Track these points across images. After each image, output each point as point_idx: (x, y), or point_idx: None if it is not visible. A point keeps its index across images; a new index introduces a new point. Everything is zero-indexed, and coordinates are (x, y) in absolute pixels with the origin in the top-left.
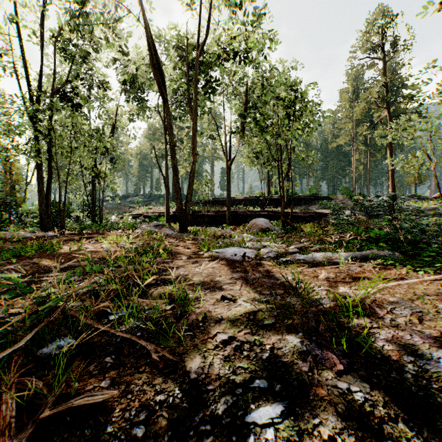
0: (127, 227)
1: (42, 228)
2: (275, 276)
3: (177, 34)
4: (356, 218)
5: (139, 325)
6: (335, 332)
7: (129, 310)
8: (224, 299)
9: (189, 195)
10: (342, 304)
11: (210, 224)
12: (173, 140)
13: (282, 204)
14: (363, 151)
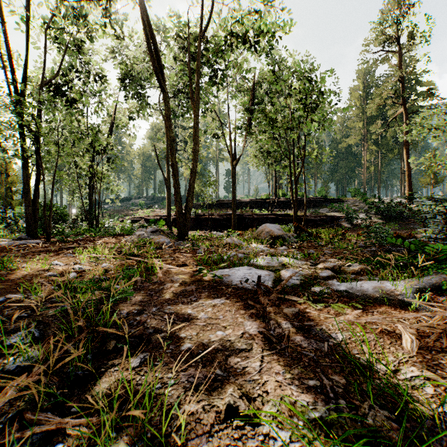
0: (124, 232)
1: (29, 234)
2: (315, 330)
3: (178, 21)
4: (371, 222)
5: None
6: None
7: None
8: (233, 415)
9: (190, 197)
10: None
11: (214, 228)
12: (171, 135)
13: (294, 208)
14: (374, 151)
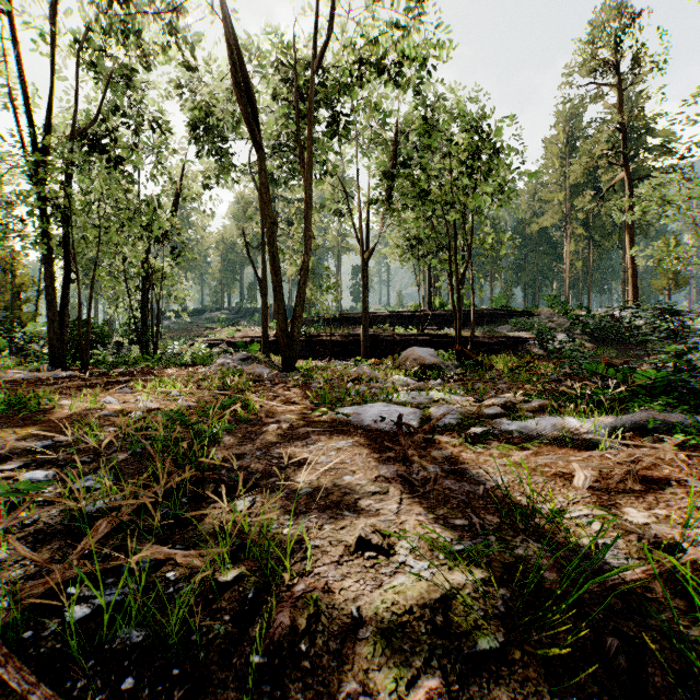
0: (197, 361)
1: (53, 364)
2: (470, 473)
3: (280, 39)
4: (575, 346)
5: (137, 644)
6: (697, 696)
7: (114, 599)
8: (365, 547)
9: (299, 307)
10: (667, 576)
11: (335, 356)
12: (270, 213)
13: (456, 323)
14: (582, 238)
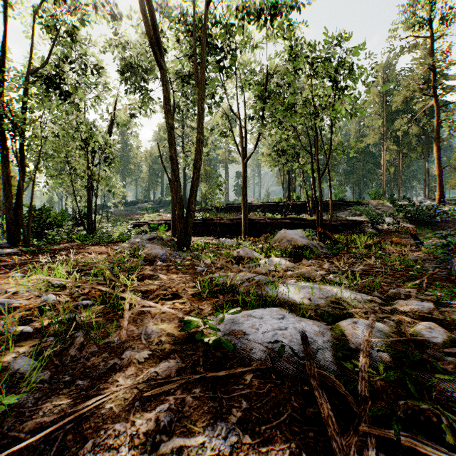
0: (122, 238)
1: (10, 242)
2: None
3: None
4: (399, 227)
5: None
6: None
7: None
8: None
9: (192, 197)
10: None
11: (223, 234)
12: (169, 121)
13: (317, 210)
14: (395, 151)
